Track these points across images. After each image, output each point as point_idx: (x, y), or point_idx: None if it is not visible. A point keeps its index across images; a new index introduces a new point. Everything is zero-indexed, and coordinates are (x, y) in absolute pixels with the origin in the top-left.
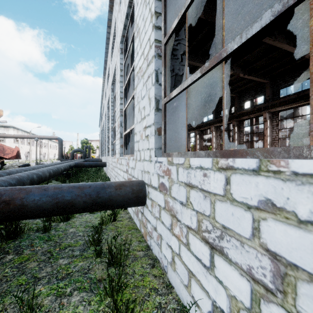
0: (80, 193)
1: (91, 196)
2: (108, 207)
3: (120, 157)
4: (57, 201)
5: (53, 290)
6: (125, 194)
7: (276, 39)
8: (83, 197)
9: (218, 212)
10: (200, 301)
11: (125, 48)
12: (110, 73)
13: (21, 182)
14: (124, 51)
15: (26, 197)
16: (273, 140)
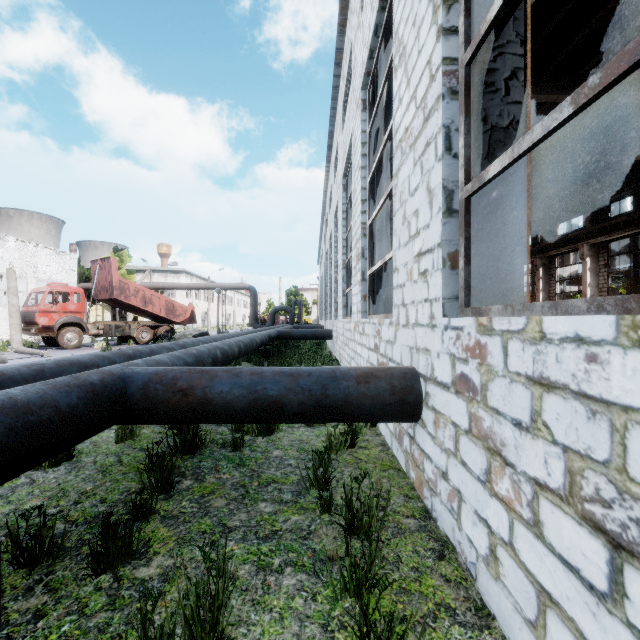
0: (293, 385)
1: (312, 392)
2: (344, 417)
3: (360, 320)
4: (256, 397)
5: (252, 554)
6: (376, 395)
7: None
8: (298, 393)
9: (639, 458)
10: None
11: (372, 97)
12: (339, 154)
13: (200, 360)
14: (370, 104)
15: (210, 386)
16: None
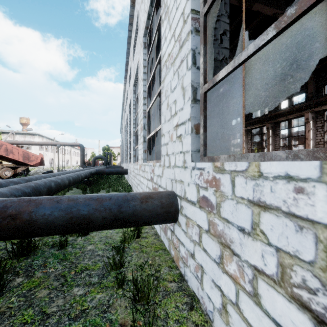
0: (98, 206)
1: (112, 210)
2: (132, 224)
3: (143, 164)
4: (72, 216)
5: None
6: (152, 209)
7: (324, 23)
8: (102, 211)
9: None
10: None
11: (149, 41)
12: (131, 73)
13: (37, 190)
14: (148, 45)
15: (35, 211)
16: (317, 144)
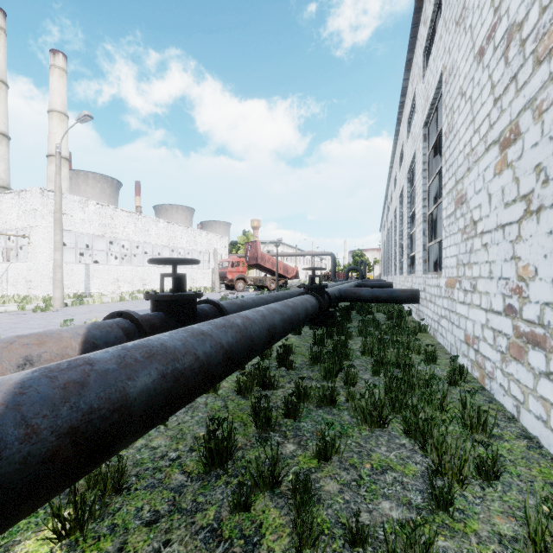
0: (383, 292)
1: (388, 294)
2: (397, 301)
3: (407, 276)
4: (373, 295)
5: None
6: (406, 295)
7: None
8: (384, 294)
9: (431, 291)
10: (430, 323)
11: (412, 176)
12: (397, 182)
13: None
14: (411, 180)
15: (361, 292)
16: None
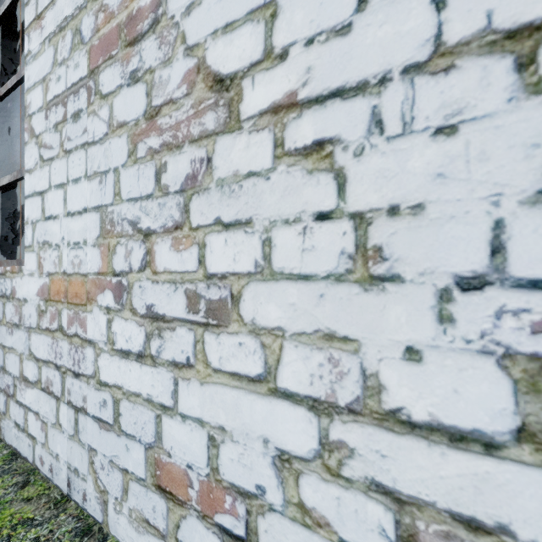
0: None
1: None
2: None
3: None
4: None
5: None
6: None
7: None
8: None
9: None
10: None
11: None
12: None
13: None
14: None
15: None
16: None
